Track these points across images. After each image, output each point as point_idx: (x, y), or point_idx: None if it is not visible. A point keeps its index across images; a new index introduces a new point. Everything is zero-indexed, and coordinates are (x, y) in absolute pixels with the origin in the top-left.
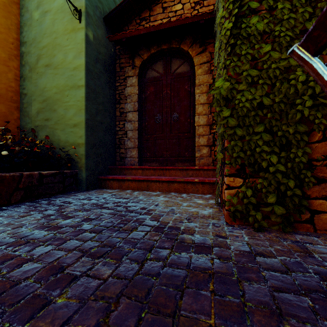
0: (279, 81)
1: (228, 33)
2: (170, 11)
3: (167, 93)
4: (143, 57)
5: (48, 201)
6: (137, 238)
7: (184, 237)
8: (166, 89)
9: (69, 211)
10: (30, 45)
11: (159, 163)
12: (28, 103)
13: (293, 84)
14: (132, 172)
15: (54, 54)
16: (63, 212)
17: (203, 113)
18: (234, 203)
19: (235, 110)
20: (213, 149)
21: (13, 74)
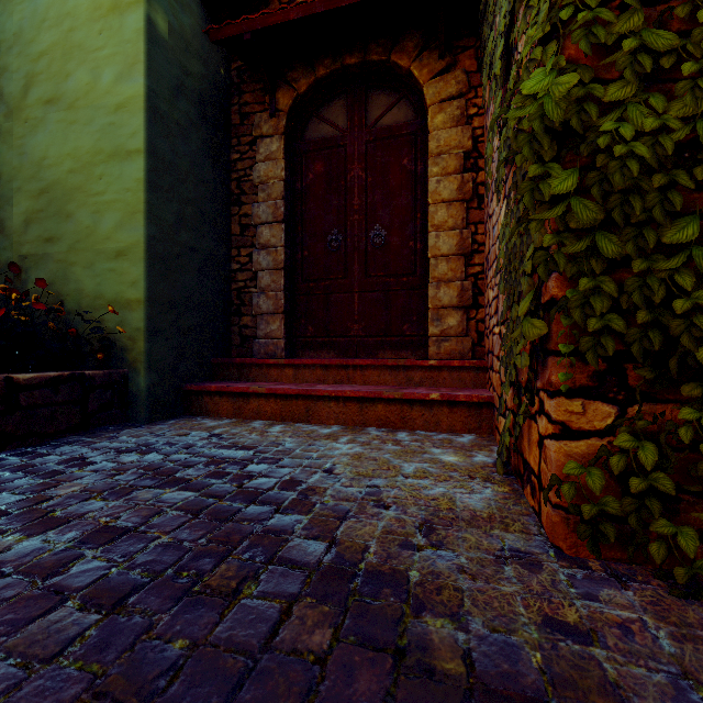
0: None
1: None
2: None
3: (358, 177)
4: (297, 87)
5: (26, 458)
6: (246, 645)
7: (429, 633)
8: (354, 168)
9: (63, 498)
10: (9, 50)
11: (337, 352)
12: (4, 198)
13: None
14: (270, 374)
15: (67, 73)
16: (42, 500)
17: (447, 224)
18: (594, 491)
19: (595, 170)
20: (475, 317)
21: None
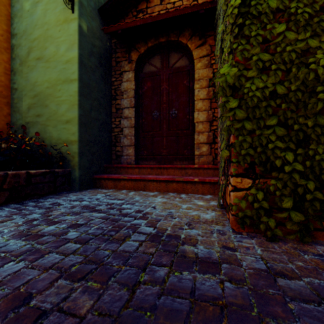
0: (296, 66)
1: (235, 12)
2: (168, 2)
3: (165, 88)
4: (140, 51)
5: (36, 203)
6: (129, 251)
7: (185, 249)
8: (164, 84)
9: (56, 215)
10: (21, 37)
11: (156, 162)
12: (19, 98)
13: (313, 68)
14: (128, 171)
15: (46, 47)
16: (49, 216)
17: (202, 109)
18: (243, 208)
19: (244, 100)
20: (214, 147)
21: (2, 67)
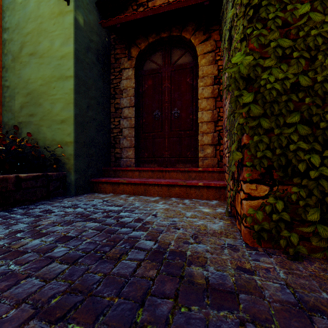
0: (322, 53)
1: None
2: None
3: (167, 86)
4: (140, 47)
5: (26, 210)
6: (124, 275)
7: (193, 271)
8: (165, 82)
9: (45, 225)
10: (13, 31)
11: (158, 164)
12: (11, 97)
13: None
14: (128, 174)
15: (39, 41)
16: (36, 226)
17: (207, 108)
18: (259, 220)
19: (260, 93)
20: (219, 149)
21: None
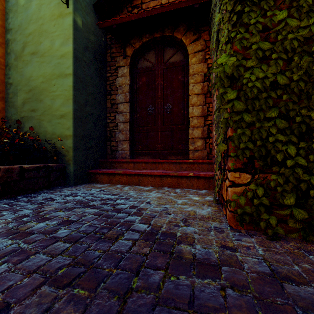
0: (298, 55)
1: None
2: None
3: (160, 83)
4: (134, 46)
5: (29, 198)
6: (121, 251)
7: (182, 249)
8: (158, 79)
9: (48, 211)
10: (16, 32)
11: (151, 156)
12: (14, 93)
13: None
14: (123, 165)
15: (40, 42)
16: (40, 212)
17: (197, 103)
18: (242, 204)
19: (242, 91)
20: (208, 142)
21: None
